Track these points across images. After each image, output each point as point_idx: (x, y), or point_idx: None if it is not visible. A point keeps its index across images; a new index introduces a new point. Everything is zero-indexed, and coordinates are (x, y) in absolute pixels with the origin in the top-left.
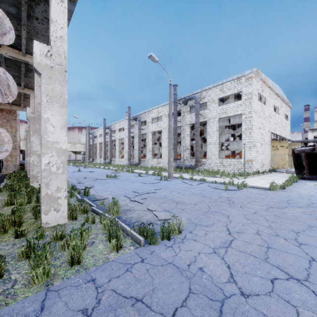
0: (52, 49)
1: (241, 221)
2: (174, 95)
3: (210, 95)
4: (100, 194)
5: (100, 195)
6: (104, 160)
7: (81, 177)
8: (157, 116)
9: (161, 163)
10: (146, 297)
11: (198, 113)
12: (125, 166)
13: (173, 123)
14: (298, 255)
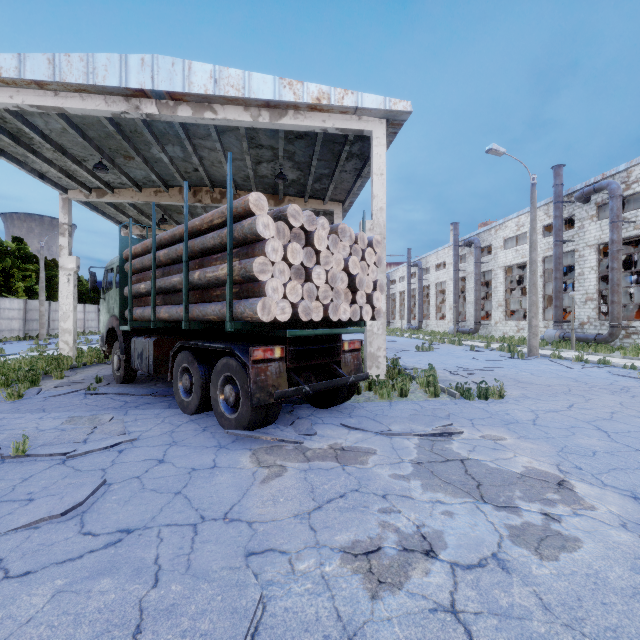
0: (374, 222)
1: (605, 404)
2: (555, 188)
3: None
4: (411, 365)
5: (412, 366)
6: (409, 324)
7: None
8: (515, 234)
9: (524, 330)
10: (455, 413)
11: (619, 218)
12: (448, 335)
13: (553, 247)
14: (639, 426)
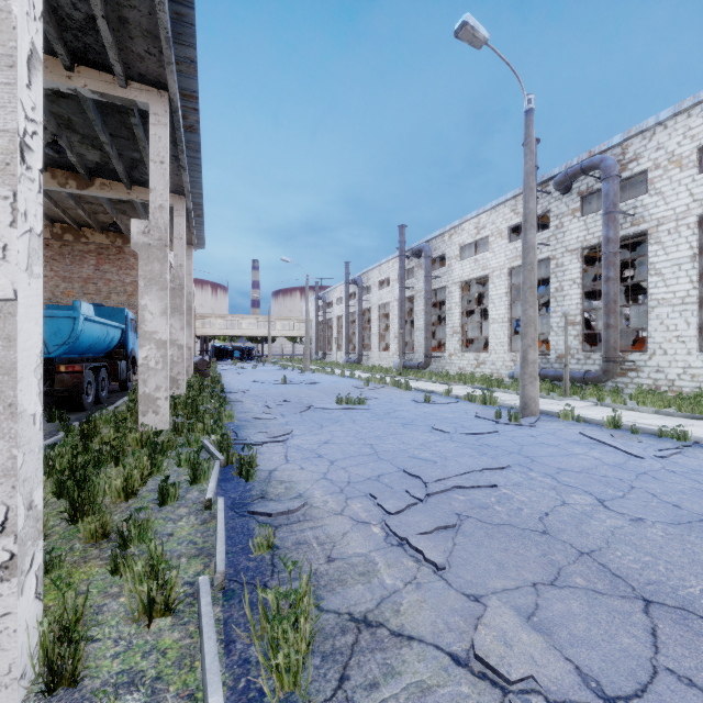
0: None
1: None
2: None
3: (663, 146)
4: (291, 472)
5: (286, 483)
6: (347, 356)
7: (280, 397)
8: (474, 239)
9: (486, 365)
10: None
11: (616, 208)
12: (392, 371)
13: None
14: None
